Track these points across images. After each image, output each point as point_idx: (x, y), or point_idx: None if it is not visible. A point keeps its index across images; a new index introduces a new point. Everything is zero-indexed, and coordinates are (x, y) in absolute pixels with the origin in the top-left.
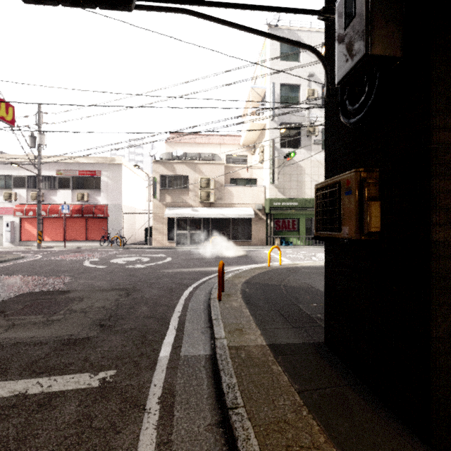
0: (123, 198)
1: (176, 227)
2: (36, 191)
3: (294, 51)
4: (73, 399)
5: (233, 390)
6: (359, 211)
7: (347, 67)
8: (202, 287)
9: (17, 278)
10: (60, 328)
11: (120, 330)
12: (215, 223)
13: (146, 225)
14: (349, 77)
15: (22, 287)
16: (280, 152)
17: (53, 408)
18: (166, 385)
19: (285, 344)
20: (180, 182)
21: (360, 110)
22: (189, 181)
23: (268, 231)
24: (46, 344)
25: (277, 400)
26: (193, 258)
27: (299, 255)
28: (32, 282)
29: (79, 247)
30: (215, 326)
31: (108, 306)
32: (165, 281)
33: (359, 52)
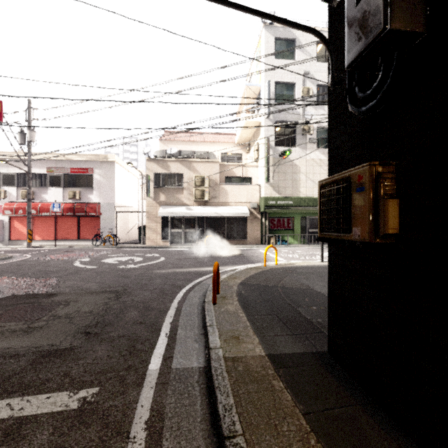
0: (116, 196)
1: (170, 226)
2: (26, 189)
3: (289, 49)
4: (47, 425)
5: (230, 413)
6: (373, 210)
7: (360, 46)
8: (196, 288)
9: (1, 280)
10: (42, 337)
11: (107, 339)
12: (210, 221)
13: (140, 223)
14: (362, 59)
15: (6, 290)
16: (275, 150)
17: (22, 437)
18: (155, 406)
19: (285, 354)
20: (174, 181)
21: (372, 96)
22: (184, 179)
23: (263, 230)
24: (23, 356)
25: (280, 425)
26: (187, 257)
27: (294, 254)
28: (17, 285)
29: (71, 246)
30: (210, 334)
31: (95, 311)
32: (158, 282)
33: (376, 27)
